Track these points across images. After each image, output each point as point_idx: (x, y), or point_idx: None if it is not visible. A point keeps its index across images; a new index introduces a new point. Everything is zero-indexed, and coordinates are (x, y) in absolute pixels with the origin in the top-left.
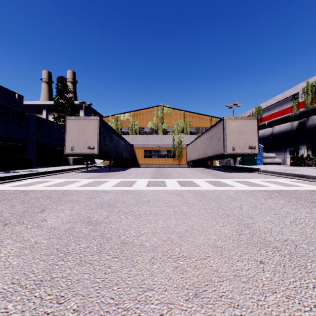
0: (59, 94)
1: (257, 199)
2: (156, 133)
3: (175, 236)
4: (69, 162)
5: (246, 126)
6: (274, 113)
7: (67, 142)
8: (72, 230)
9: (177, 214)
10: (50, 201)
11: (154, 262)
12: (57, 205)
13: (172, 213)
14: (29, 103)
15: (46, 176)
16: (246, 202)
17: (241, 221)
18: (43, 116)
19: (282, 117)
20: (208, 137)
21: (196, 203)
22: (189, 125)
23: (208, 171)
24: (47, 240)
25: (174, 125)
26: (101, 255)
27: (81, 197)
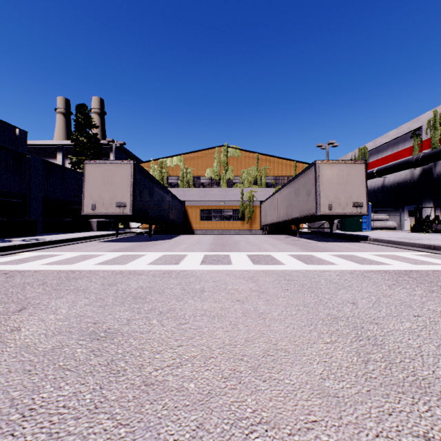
0: (78, 129)
1: (377, 287)
2: (218, 185)
3: (245, 367)
4: (91, 227)
5: (348, 173)
6: (386, 157)
7: (86, 197)
8: (58, 351)
9: (249, 316)
10: (42, 290)
11: (203, 439)
12: (50, 297)
13: (240, 313)
14: (38, 143)
15: (53, 247)
16: (360, 292)
17: (362, 331)
18: (57, 161)
19: (397, 162)
20: (293, 189)
21: (279, 295)
22: (264, 174)
23: (292, 239)
24: (3, 376)
25: (242, 174)
26: (96, 417)
27: (94, 283)
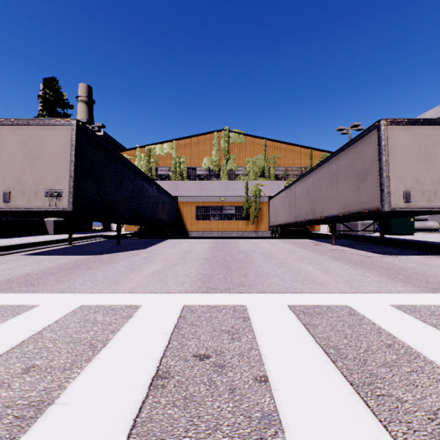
0: (45, 107)
1: None
2: (217, 177)
3: None
4: (47, 228)
5: (436, 141)
6: None
7: None
8: None
9: None
10: None
11: None
12: None
13: None
14: None
15: None
16: None
17: None
18: None
19: None
20: (325, 175)
21: None
22: (273, 164)
23: (329, 248)
24: None
25: (247, 164)
26: None
27: None
